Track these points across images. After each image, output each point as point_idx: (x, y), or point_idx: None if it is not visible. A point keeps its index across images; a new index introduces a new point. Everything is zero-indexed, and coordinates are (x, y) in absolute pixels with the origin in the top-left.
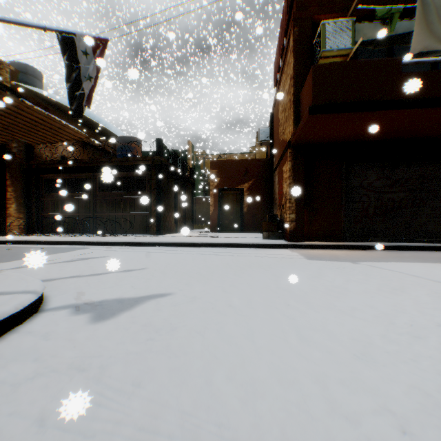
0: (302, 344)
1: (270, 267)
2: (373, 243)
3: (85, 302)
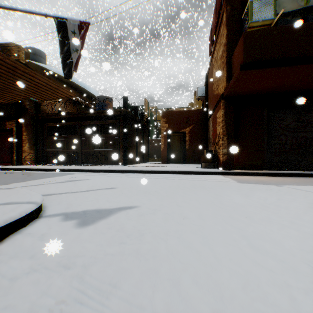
0: (255, 252)
1: (211, 188)
2: (289, 171)
3: (72, 211)
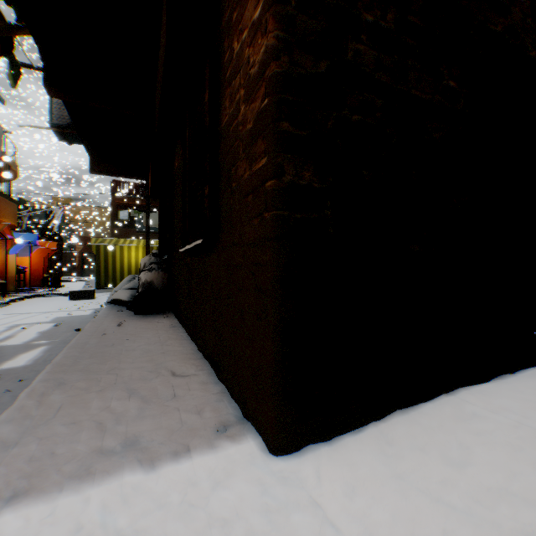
0: None
1: None
2: None
3: None
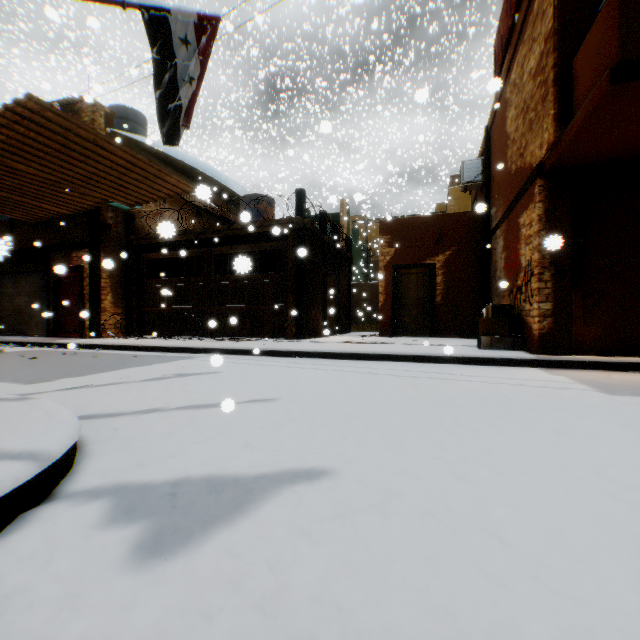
0: None
1: (529, 408)
2: None
3: (143, 482)
